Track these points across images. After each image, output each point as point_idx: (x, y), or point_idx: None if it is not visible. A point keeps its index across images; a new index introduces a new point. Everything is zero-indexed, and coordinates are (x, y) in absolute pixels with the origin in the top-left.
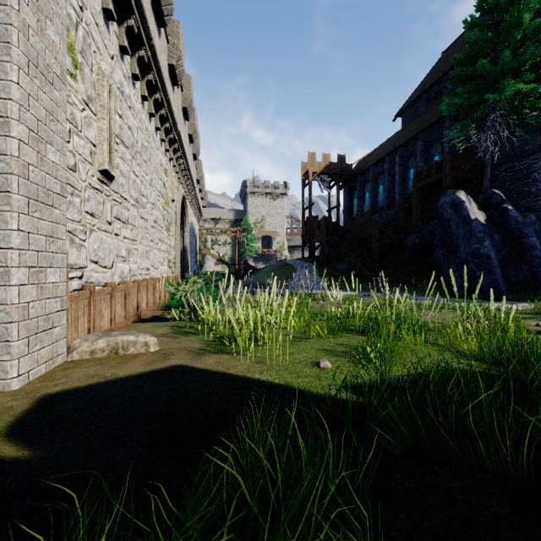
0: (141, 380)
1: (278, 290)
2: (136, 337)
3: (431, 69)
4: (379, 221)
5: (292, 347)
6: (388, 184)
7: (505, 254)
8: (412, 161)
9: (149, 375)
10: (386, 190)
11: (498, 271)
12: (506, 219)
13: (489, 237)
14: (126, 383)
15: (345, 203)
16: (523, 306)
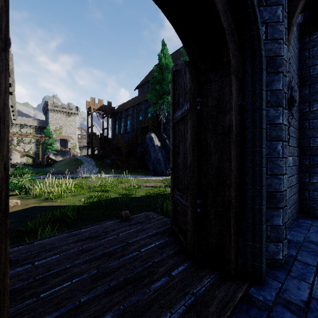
0: (24, 210)
1: (71, 175)
2: (12, 200)
3: (150, 72)
4: (127, 138)
5: (74, 197)
6: (131, 121)
7: (166, 158)
8: (141, 113)
9: (25, 209)
10: (130, 124)
11: (162, 165)
12: (166, 145)
13: (161, 152)
14: (19, 211)
15: (112, 126)
16: (162, 178)
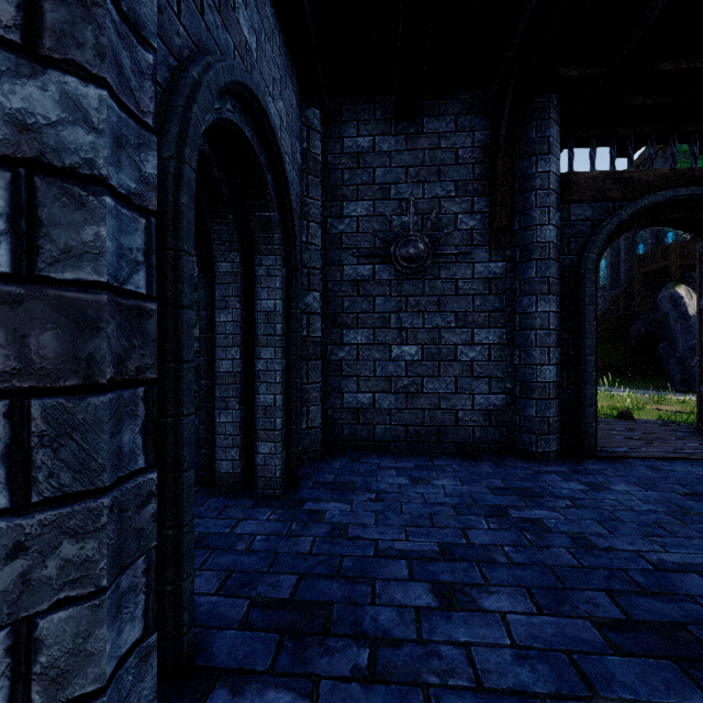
0: None
1: None
2: None
3: None
4: (599, 303)
5: None
6: (611, 260)
7: None
8: (642, 236)
9: None
10: (609, 267)
11: None
12: None
13: None
14: None
15: None
16: None
